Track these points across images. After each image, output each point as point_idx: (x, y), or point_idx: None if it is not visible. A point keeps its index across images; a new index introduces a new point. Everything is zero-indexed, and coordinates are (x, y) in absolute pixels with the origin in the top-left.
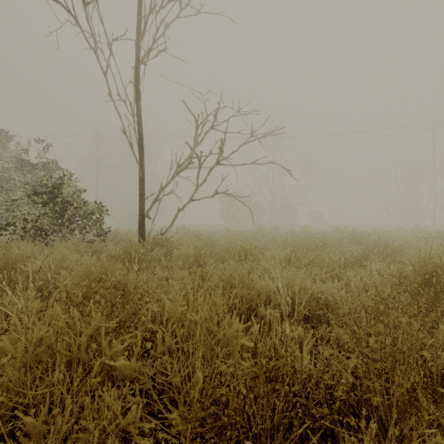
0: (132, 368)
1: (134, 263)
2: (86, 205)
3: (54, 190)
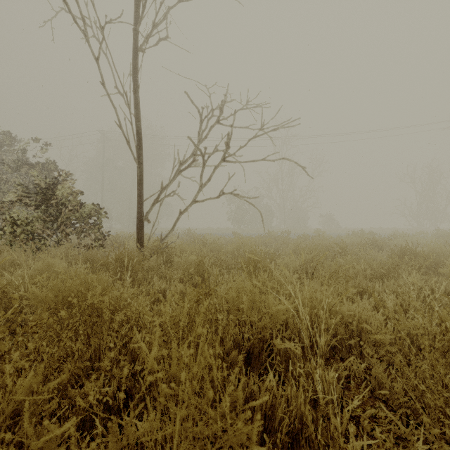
0: None
1: (127, 274)
2: (83, 207)
3: (48, 191)
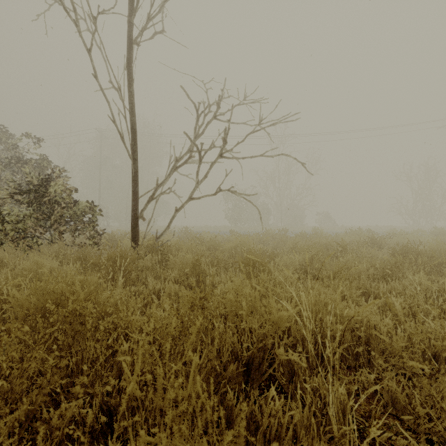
0: None
1: (119, 274)
2: (77, 204)
3: (41, 188)
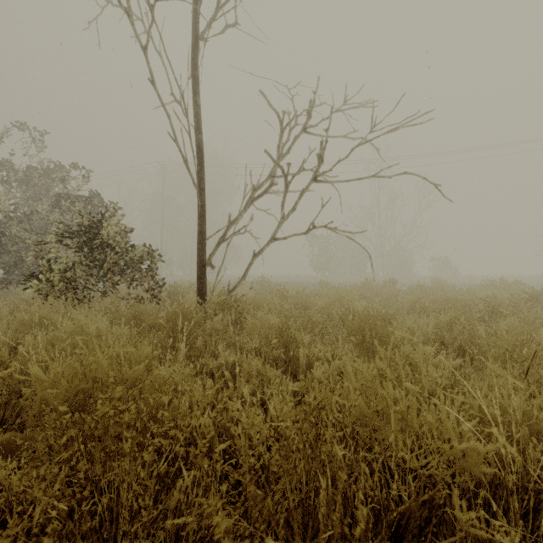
0: None
1: (181, 341)
2: (134, 249)
3: (93, 230)
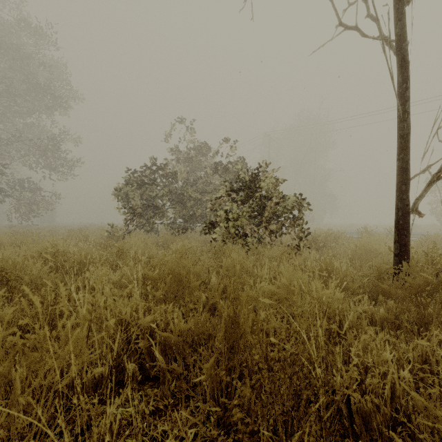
0: None
1: None
2: (284, 200)
3: (252, 184)
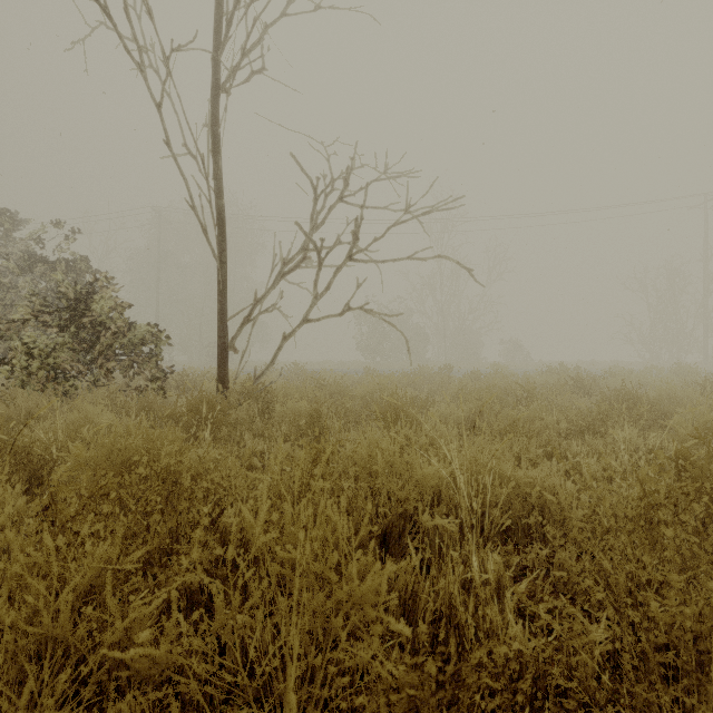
0: (161, 660)
1: (205, 429)
2: (133, 328)
3: (79, 304)
